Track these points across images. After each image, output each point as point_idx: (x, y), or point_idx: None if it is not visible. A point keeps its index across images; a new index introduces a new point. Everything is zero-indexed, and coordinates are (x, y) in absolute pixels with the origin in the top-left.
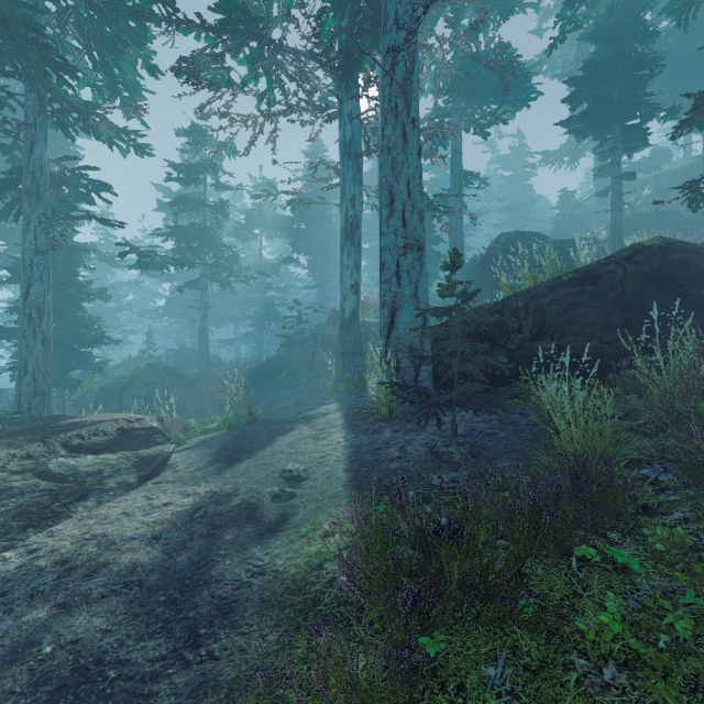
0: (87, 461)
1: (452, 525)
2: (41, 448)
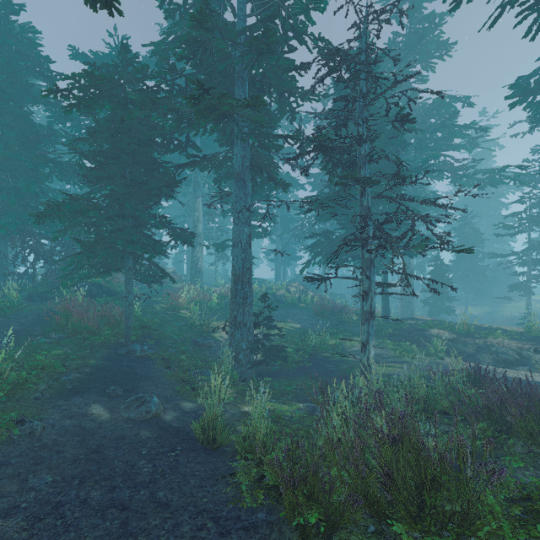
0: (536, 356)
1: (474, 370)
2: (527, 347)
